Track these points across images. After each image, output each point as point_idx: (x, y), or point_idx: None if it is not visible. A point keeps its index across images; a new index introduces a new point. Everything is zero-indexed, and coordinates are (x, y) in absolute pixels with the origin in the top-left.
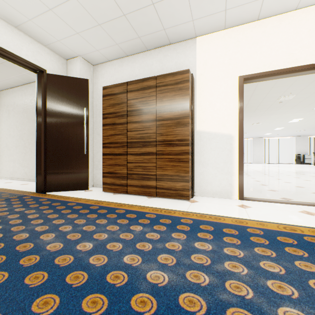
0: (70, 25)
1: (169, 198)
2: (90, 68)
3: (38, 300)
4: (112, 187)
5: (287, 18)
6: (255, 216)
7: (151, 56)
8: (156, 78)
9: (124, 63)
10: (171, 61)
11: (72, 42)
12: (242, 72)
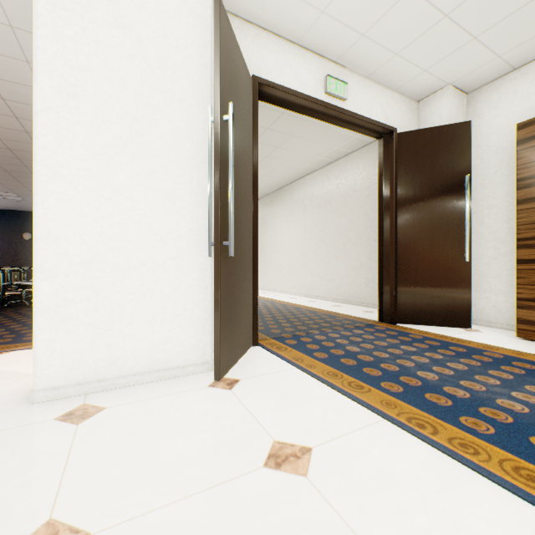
0: (468, 28)
1: None
2: (461, 101)
3: None
4: None
5: None
6: None
7: None
8: None
9: None
10: None
11: (450, 61)
12: None
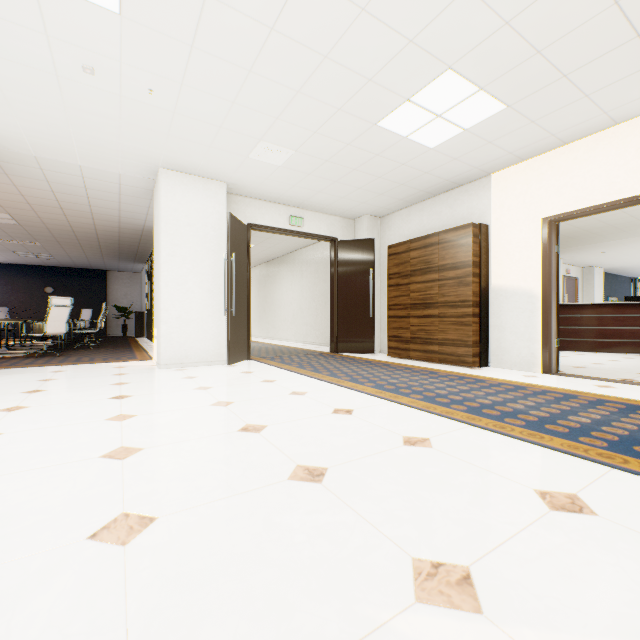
0: (357, 201)
1: (451, 364)
2: (376, 222)
3: (343, 377)
4: (396, 351)
5: (606, 137)
6: (521, 380)
7: (440, 201)
8: (438, 235)
9: (411, 212)
10: (462, 206)
11: (359, 208)
12: (547, 212)
